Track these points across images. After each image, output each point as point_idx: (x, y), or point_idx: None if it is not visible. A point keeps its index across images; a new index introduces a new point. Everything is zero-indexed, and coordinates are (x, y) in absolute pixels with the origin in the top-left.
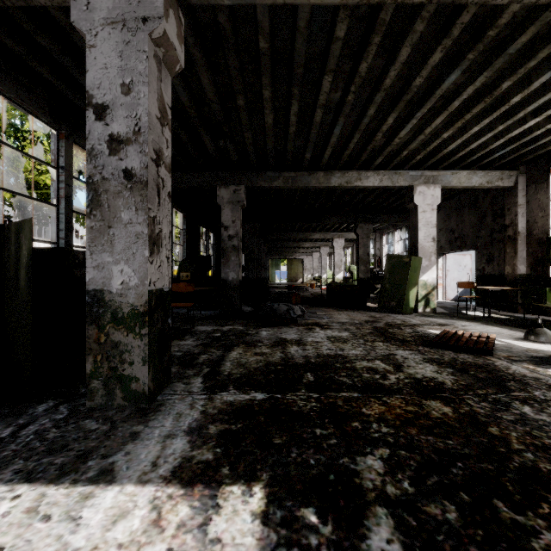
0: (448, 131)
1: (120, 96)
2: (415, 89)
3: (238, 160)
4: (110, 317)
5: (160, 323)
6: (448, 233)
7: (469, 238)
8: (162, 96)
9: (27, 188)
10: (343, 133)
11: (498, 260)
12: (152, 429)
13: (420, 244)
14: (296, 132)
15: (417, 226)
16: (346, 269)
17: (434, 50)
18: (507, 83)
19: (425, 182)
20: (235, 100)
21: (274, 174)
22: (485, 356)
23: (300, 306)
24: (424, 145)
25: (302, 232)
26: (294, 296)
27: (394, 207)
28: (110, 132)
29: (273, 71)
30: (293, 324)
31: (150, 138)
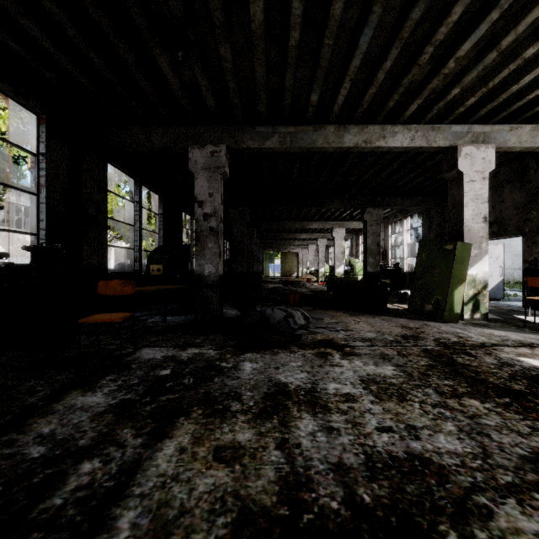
0: (538, 41)
1: None
2: None
3: (215, 108)
4: None
5: None
6: None
7: (512, 222)
8: None
9: None
10: (369, 54)
11: None
12: None
13: (466, 226)
14: (299, 50)
15: (461, 202)
16: (346, 262)
17: None
18: None
19: (473, 141)
20: None
21: (266, 129)
22: None
23: (302, 312)
24: (486, 77)
25: (299, 221)
26: (292, 295)
27: (409, 188)
28: None
29: None
30: (294, 343)
31: None
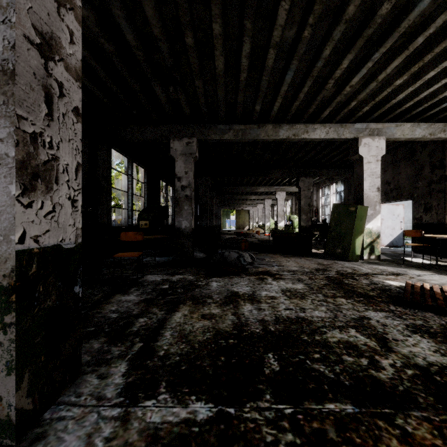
0: (402, 77)
1: None
2: (379, 19)
3: (190, 113)
4: None
5: (53, 297)
6: (383, 185)
7: (406, 189)
8: None
9: None
10: (293, 82)
11: (436, 209)
12: None
13: (365, 194)
14: (247, 80)
15: (362, 177)
16: (287, 218)
17: None
18: None
19: (370, 134)
20: (184, 39)
21: (224, 127)
22: None
23: (249, 254)
24: (373, 95)
25: (249, 186)
26: (243, 243)
27: (333, 162)
28: None
29: None
30: (243, 272)
31: (22, 2)
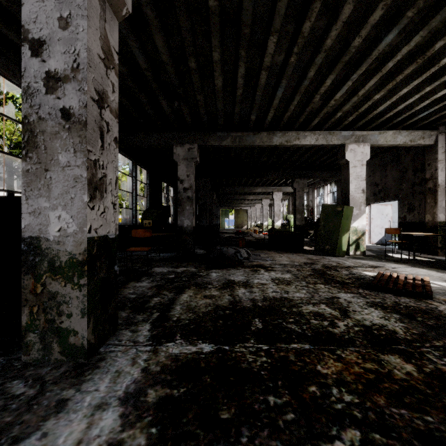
0: (379, 92)
1: (57, 31)
2: (353, 49)
3: (191, 122)
4: (47, 266)
5: (104, 271)
6: (372, 187)
7: (392, 191)
8: (106, 37)
9: (13, 148)
10: (284, 96)
11: (418, 209)
12: (84, 394)
13: (351, 195)
14: (243, 95)
15: (348, 180)
16: (284, 217)
17: (375, 7)
18: (440, 42)
19: (356, 140)
20: (187, 63)
21: (223, 134)
22: (425, 300)
23: (246, 250)
24: (357, 106)
25: (247, 187)
26: (241, 240)
27: (326, 164)
28: (47, 69)
29: (222, 32)
30: (240, 265)
31: (90, 76)
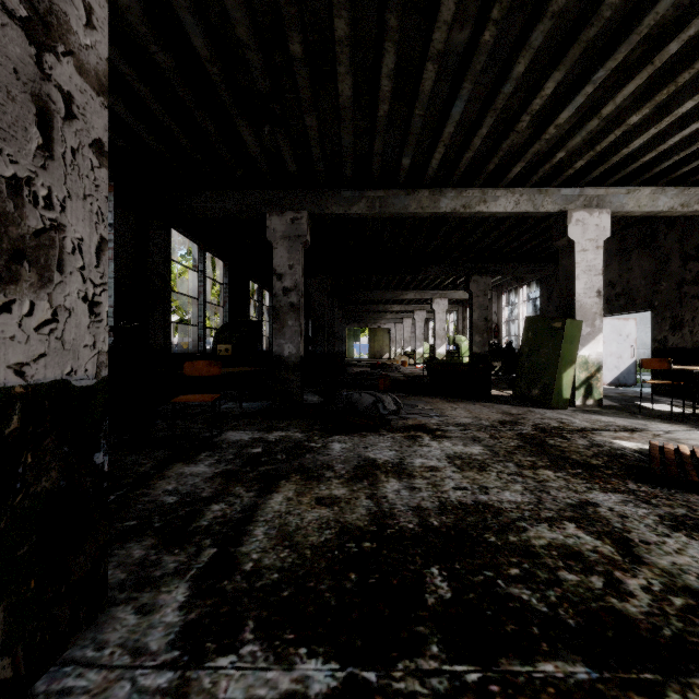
0: (640, 110)
1: None
2: (608, 12)
3: (297, 172)
4: None
5: (54, 473)
6: (604, 288)
7: (640, 294)
8: None
9: None
10: (464, 120)
11: (691, 326)
12: None
13: (578, 301)
14: (389, 117)
15: (572, 274)
16: (450, 340)
17: None
18: None
19: (585, 205)
20: (287, 46)
21: (352, 194)
22: None
23: (392, 397)
24: (593, 140)
25: (391, 291)
26: (382, 379)
27: (523, 251)
28: None
29: None
30: (384, 427)
31: None
